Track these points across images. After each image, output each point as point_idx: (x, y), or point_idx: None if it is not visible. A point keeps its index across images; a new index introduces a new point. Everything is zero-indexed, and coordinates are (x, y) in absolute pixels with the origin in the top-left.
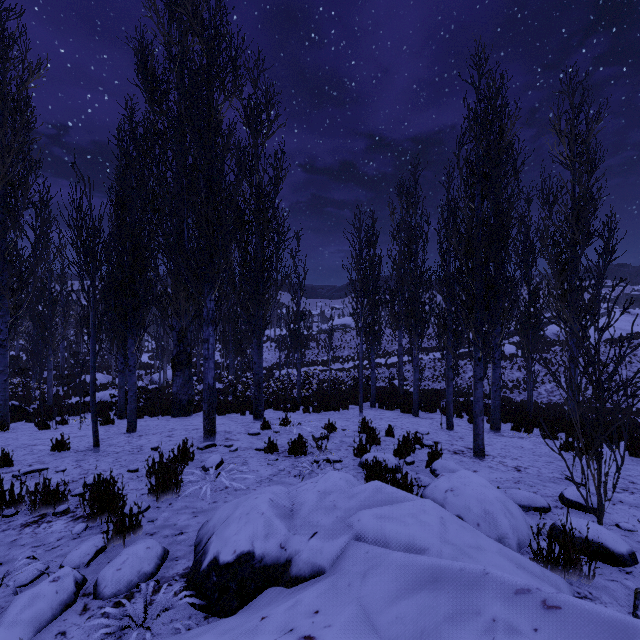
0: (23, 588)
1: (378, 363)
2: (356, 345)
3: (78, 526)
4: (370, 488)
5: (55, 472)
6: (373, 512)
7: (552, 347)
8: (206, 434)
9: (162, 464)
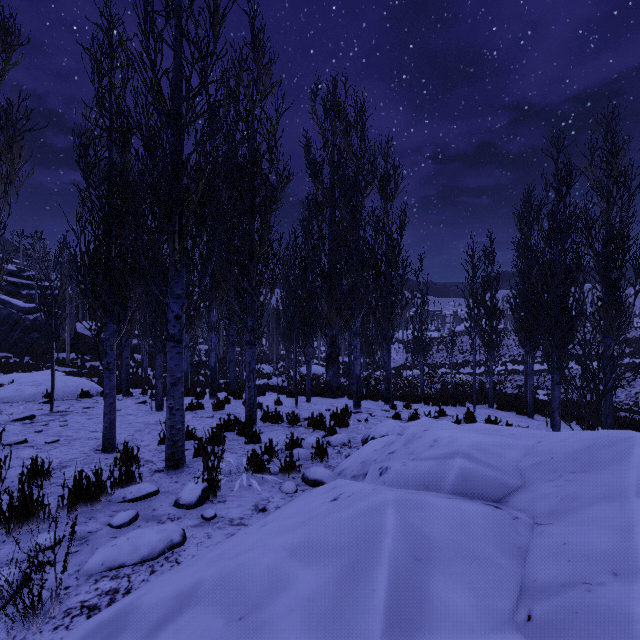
0: (303, 440)
1: (515, 370)
2: None
3: (310, 429)
4: (441, 422)
5: (284, 413)
6: (437, 425)
7: None
8: (355, 406)
9: (337, 414)
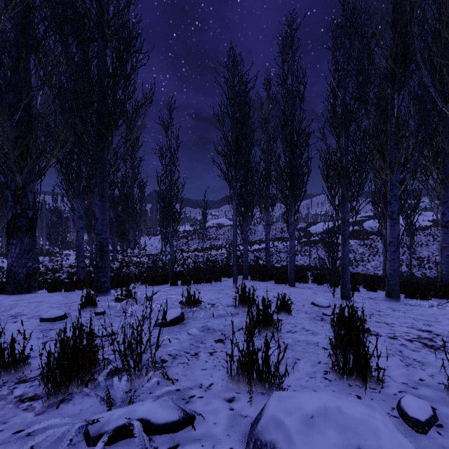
0: None
1: None
2: (228, 236)
3: None
4: None
5: None
6: None
7: (370, 236)
8: None
9: None
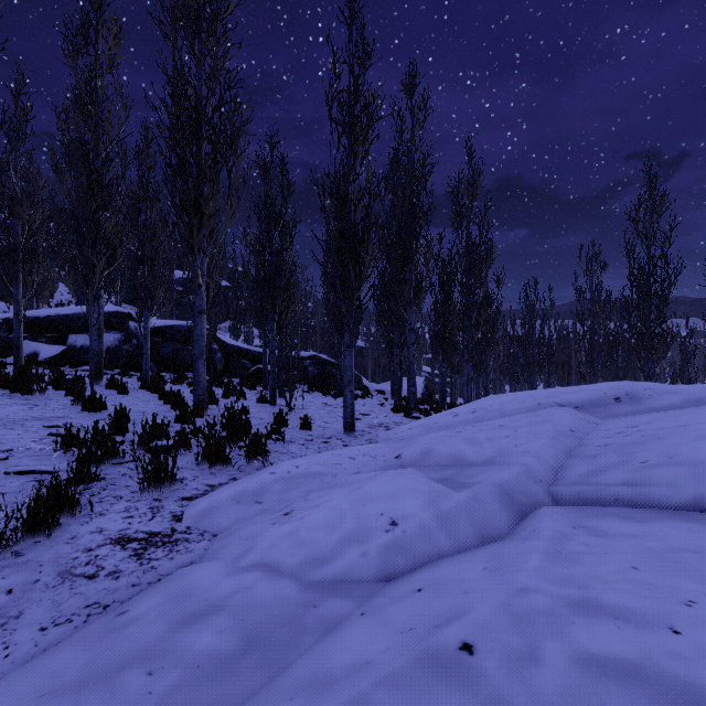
0: None
1: None
2: None
3: None
4: None
5: None
6: None
7: None
8: None
9: None
